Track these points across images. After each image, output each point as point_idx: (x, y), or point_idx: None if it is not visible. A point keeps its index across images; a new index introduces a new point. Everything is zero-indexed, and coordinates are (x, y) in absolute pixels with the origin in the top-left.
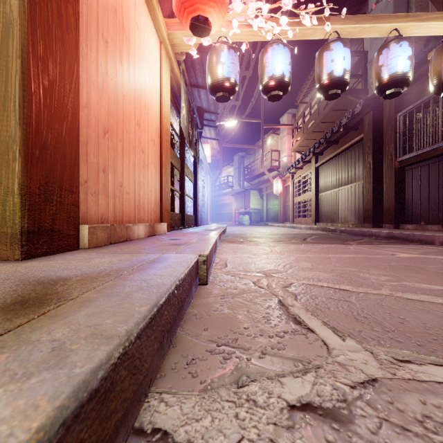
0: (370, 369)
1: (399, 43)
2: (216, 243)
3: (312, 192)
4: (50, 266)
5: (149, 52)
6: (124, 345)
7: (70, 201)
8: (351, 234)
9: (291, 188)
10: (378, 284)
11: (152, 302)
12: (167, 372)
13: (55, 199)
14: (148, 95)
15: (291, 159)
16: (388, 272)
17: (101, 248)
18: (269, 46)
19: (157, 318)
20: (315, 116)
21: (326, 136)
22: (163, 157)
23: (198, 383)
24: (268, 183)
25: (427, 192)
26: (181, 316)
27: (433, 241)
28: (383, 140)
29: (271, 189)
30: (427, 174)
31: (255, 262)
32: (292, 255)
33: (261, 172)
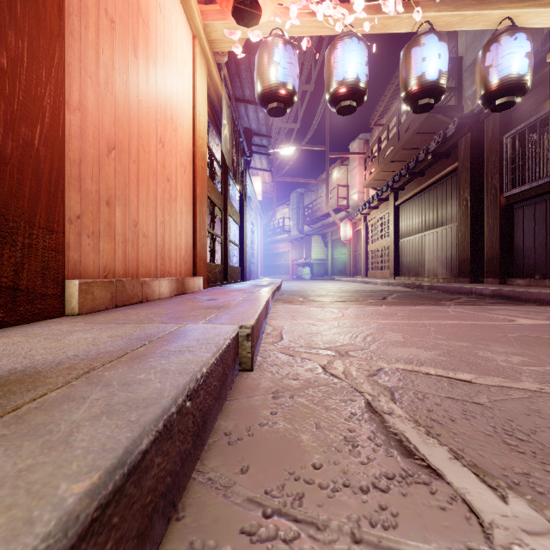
0: None
1: (513, 36)
2: (267, 304)
3: (390, 238)
4: None
5: (178, 48)
6: None
7: (47, 244)
8: (443, 292)
9: (364, 233)
10: (512, 371)
11: (112, 459)
12: None
13: (19, 240)
14: (176, 104)
15: (362, 197)
16: (518, 348)
17: (98, 314)
18: (339, 40)
19: (127, 488)
20: (394, 141)
21: (409, 166)
22: (197, 189)
23: None
24: (335, 227)
25: (544, 237)
26: (203, 440)
27: None
28: (485, 169)
29: (338, 234)
30: (544, 212)
31: (321, 332)
32: (372, 321)
33: (326, 212)
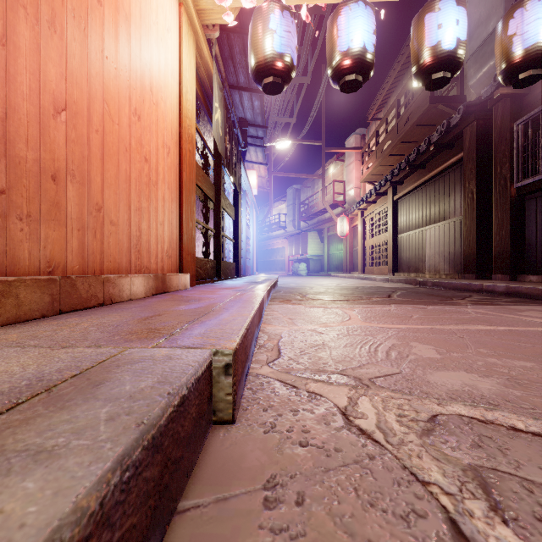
0: None
1: None
2: (261, 305)
3: (389, 233)
4: None
5: (160, 10)
6: None
7: None
8: (449, 289)
9: (361, 228)
10: None
11: None
12: None
13: None
14: (157, 74)
15: (359, 192)
16: None
17: (19, 327)
18: (343, 5)
19: None
20: (392, 134)
21: (409, 159)
22: (183, 175)
23: None
24: (331, 223)
25: None
26: None
27: None
28: (493, 159)
29: (334, 230)
30: None
31: (330, 344)
32: (387, 326)
33: (322, 208)
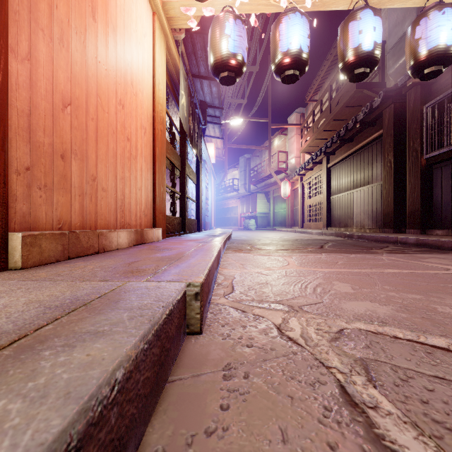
0: None
1: (441, 10)
2: (219, 254)
3: (323, 195)
4: None
5: (138, 20)
6: None
7: None
8: (371, 241)
9: (300, 191)
10: None
11: None
12: None
13: None
14: (136, 71)
15: (299, 161)
16: None
17: (43, 268)
18: (284, 15)
19: None
20: (326, 114)
21: (339, 134)
22: (156, 150)
23: None
24: (276, 186)
25: None
26: None
27: None
28: (407, 135)
29: (279, 192)
30: None
31: (271, 282)
32: (317, 269)
33: (268, 174)
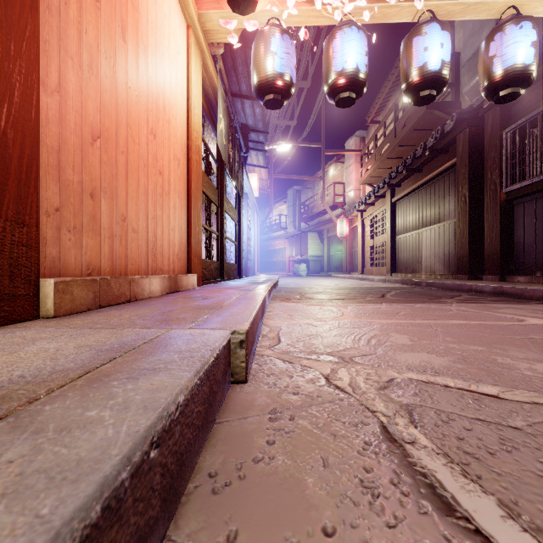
0: None
1: (518, 25)
2: (264, 303)
3: (387, 235)
4: None
5: (171, 36)
6: None
7: (17, 238)
8: (442, 289)
9: (360, 230)
10: (542, 382)
11: None
12: None
13: None
14: (169, 95)
15: (359, 194)
16: (538, 354)
17: (76, 316)
18: (338, 29)
19: None
20: (391, 138)
21: (406, 163)
22: (191, 184)
23: None
24: (331, 224)
25: None
26: (179, 490)
27: None
28: (484, 165)
29: (334, 231)
30: None
31: (322, 334)
32: (374, 320)
33: (322, 209)
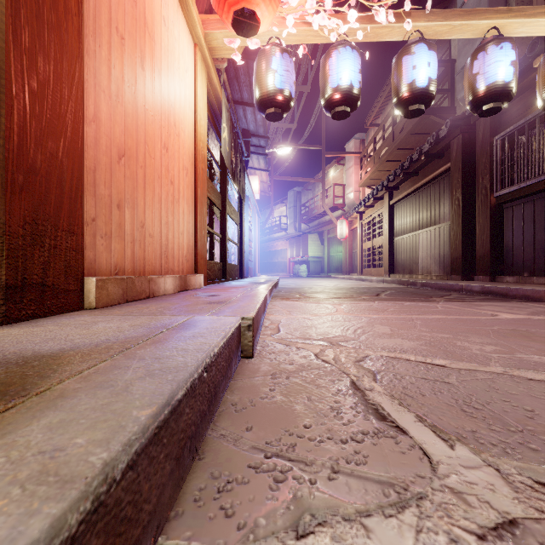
0: (502, 500)
1: (499, 45)
2: (265, 300)
3: (385, 236)
4: (32, 334)
5: (181, 57)
6: (97, 492)
7: (69, 245)
8: (435, 289)
9: (359, 231)
10: (483, 357)
11: (162, 400)
12: (186, 507)
13: (47, 241)
14: (179, 110)
15: (358, 195)
16: (493, 339)
17: (112, 308)
18: (333, 48)
19: (171, 422)
20: (389, 142)
21: (403, 166)
22: (198, 191)
23: (234, 529)
24: (331, 225)
25: (532, 236)
26: (214, 408)
27: (542, 298)
28: (476, 170)
29: (334, 232)
30: (532, 212)
31: (316, 326)
32: (364, 315)
33: (322, 211)
